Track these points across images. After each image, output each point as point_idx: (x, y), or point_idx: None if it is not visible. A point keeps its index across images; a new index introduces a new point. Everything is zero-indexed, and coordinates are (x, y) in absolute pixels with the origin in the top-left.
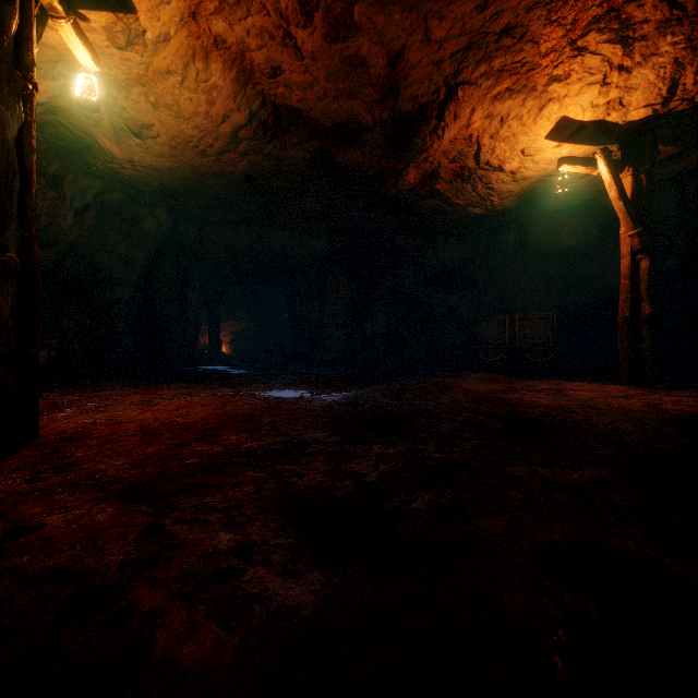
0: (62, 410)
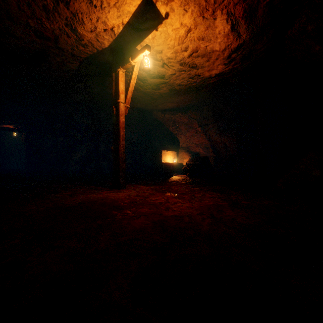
0: (159, 192)
